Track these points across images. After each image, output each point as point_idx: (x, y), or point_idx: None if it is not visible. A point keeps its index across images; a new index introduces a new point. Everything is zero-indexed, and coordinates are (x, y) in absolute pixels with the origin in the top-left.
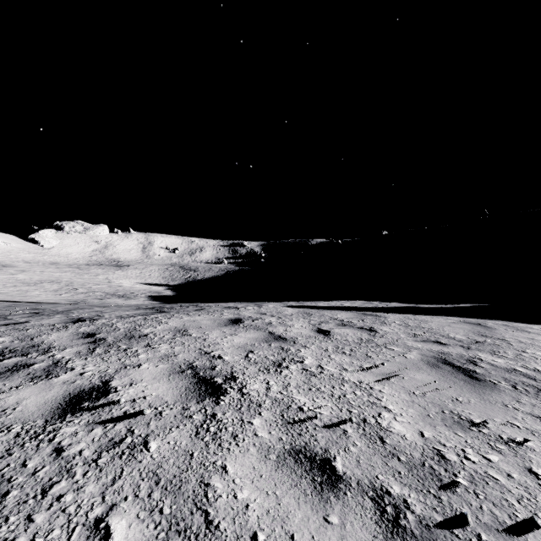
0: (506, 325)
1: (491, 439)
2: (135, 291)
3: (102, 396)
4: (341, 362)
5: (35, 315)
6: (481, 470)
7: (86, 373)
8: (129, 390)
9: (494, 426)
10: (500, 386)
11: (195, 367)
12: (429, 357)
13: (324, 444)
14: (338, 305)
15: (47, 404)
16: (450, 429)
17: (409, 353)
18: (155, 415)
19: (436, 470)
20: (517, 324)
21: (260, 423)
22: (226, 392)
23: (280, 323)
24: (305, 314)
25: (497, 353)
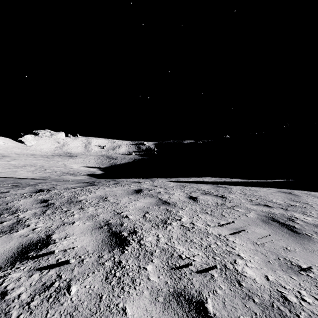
0: (307, 194)
1: (317, 282)
2: (80, 171)
3: (44, 247)
4: (205, 219)
5: (14, 187)
6: (316, 311)
7: (37, 228)
8: (63, 241)
9: (316, 271)
10: (314, 238)
11: (110, 224)
12: (262, 216)
13: (198, 287)
14: (201, 180)
15: (5, 253)
16: (286, 273)
17: (249, 213)
18: (78, 262)
19: (283, 311)
20: (313, 193)
21: (152, 269)
22: (129, 243)
23: (165, 192)
24: (181, 186)
25: (306, 213)
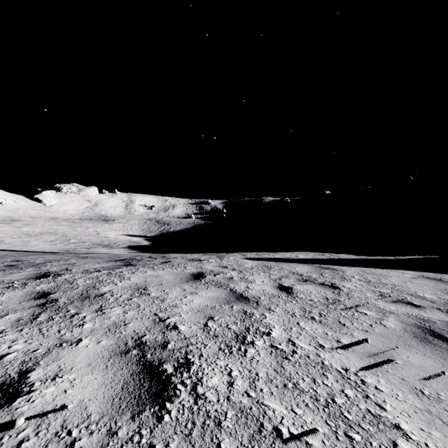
0: None
1: None
2: (118, 241)
3: (5, 404)
4: (313, 333)
5: (8, 269)
6: None
7: (9, 355)
8: (48, 388)
9: None
10: None
11: (144, 344)
12: (411, 325)
13: None
14: (293, 257)
15: None
16: None
17: (386, 320)
18: None
19: None
20: None
21: None
22: (175, 393)
23: (241, 278)
24: (264, 267)
25: None
